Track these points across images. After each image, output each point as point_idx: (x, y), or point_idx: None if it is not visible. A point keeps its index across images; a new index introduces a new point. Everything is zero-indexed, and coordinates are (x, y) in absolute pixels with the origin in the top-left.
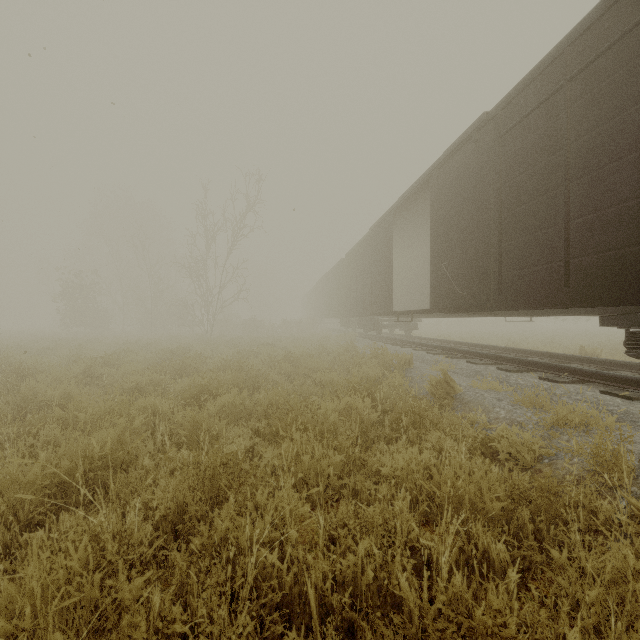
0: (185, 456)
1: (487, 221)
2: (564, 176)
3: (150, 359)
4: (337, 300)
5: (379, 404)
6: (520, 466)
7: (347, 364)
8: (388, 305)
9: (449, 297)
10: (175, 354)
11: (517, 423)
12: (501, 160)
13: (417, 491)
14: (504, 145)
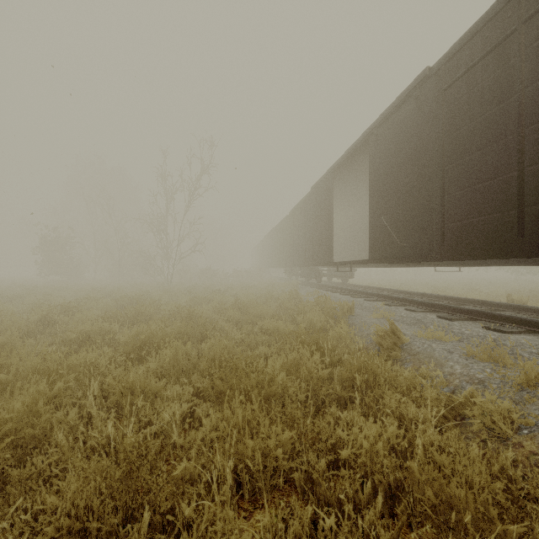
0: (110, 428)
1: (429, 174)
2: (518, 122)
3: (109, 306)
4: (282, 252)
5: (327, 356)
6: (495, 438)
7: (292, 311)
8: (328, 256)
9: (388, 248)
10: (134, 301)
11: (478, 381)
12: (444, 113)
13: (385, 481)
14: (447, 98)
